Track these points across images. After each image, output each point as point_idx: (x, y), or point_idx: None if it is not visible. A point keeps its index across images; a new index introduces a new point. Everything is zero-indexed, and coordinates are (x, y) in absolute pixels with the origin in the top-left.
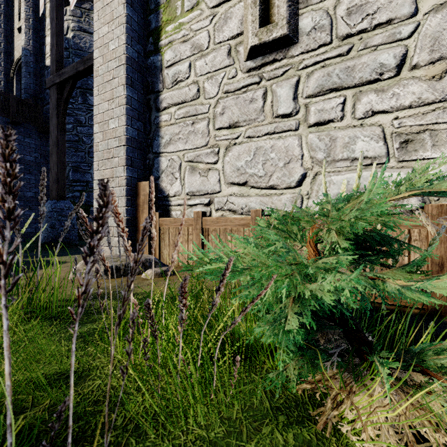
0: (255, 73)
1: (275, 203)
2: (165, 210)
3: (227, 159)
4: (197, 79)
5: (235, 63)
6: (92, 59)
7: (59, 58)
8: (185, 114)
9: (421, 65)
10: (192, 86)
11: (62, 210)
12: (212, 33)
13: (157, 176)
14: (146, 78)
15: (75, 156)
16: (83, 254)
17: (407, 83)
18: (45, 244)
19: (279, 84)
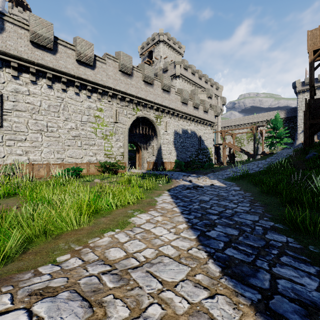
0: None
1: None
2: None
3: None
4: None
5: None
6: None
7: None
8: None
9: (29, 140)
10: None
11: None
12: None
13: None
14: None
15: None
16: None
17: (27, 143)
18: None
19: None
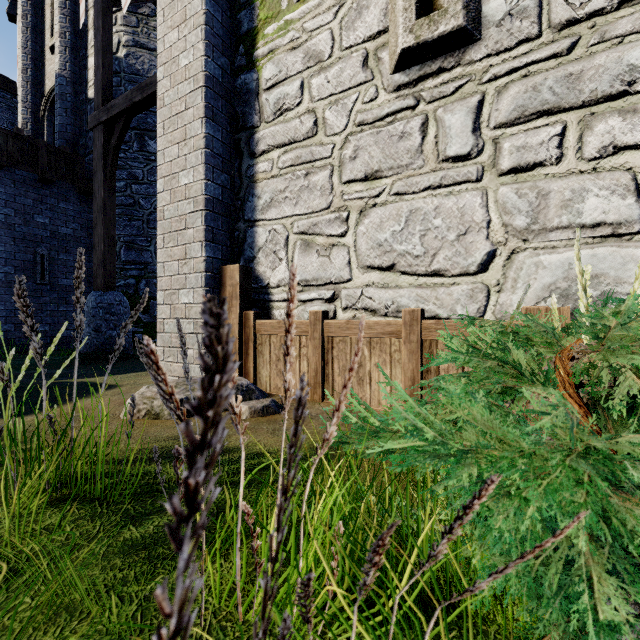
0: (409, 92)
1: (442, 299)
2: (263, 308)
3: (361, 229)
4: (313, 106)
5: (374, 77)
6: (154, 83)
7: (107, 85)
8: (294, 161)
9: None
10: (305, 116)
11: (111, 306)
12: (338, 33)
13: (251, 256)
14: (234, 108)
15: (129, 227)
16: (141, 372)
17: None
18: (86, 356)
19: (448, 107)
